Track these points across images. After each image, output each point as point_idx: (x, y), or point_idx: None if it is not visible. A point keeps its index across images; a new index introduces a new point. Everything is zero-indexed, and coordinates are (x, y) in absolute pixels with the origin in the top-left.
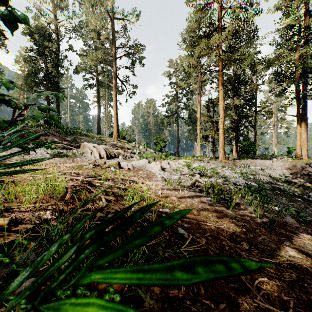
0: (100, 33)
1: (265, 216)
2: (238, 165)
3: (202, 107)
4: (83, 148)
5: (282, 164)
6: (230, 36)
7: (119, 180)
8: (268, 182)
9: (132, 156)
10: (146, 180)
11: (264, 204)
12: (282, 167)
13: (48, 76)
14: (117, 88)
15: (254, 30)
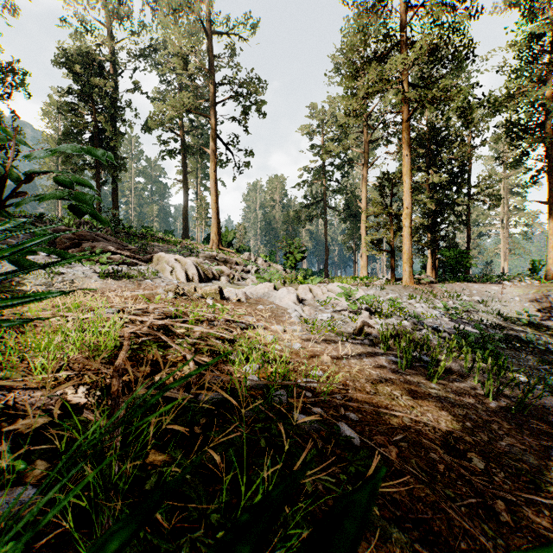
0: (187, 59)
1: (503, 395)
2: (439, 294)
3: (369, 189)
4: (158, 263)
5: (521, 292)
6: (424, 57)
7: (221, 322)
8: (496, 326)
9: (245, 277)
10: (270, 321)
11: (499, 370)
12: (522, 297)
13: (97, 138)
14: (217, 157)
15: (468, 46)
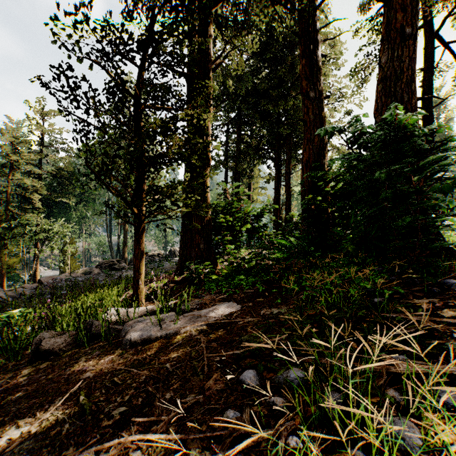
0: None
1: None
2: None
3: None
4: None
5: None
6: None
7: None
8: None
9: None
10: None
11: None
12: None
13: None
14: None
15: None
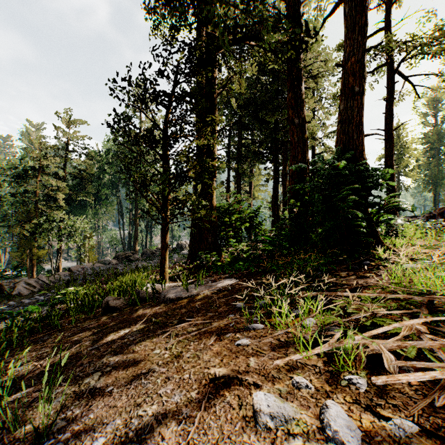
0: None
1: None
2: None
3: None
4: None
5: None
6: None
7: None
8: None
9: None
10: None
11: None
12: None
13: None
14: None
15: None
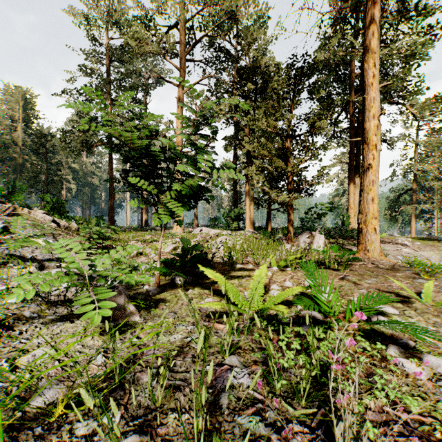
0: None
1: None
2: None
3: None
4: None
5: (436, 255)
6: None
7: None
8: None
9: None
10: None
11: None
12: None
13: None
14: None
15: None
